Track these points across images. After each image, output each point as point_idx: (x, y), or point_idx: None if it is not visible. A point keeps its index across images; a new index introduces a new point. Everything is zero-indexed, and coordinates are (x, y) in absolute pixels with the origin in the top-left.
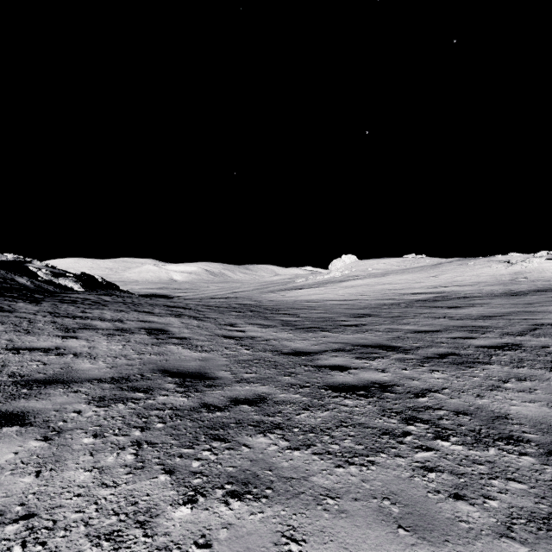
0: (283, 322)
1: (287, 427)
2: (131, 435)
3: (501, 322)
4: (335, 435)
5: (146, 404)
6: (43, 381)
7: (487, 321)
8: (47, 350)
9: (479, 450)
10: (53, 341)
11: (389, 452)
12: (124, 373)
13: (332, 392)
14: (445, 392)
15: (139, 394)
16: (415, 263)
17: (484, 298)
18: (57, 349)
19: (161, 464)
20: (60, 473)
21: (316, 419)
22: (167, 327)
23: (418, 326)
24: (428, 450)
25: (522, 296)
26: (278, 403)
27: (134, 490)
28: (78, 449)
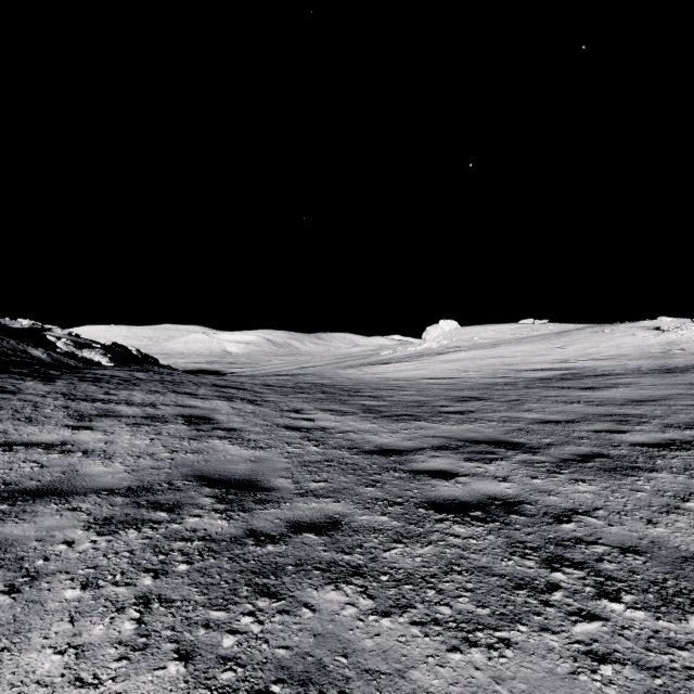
0: (364, 407)
1: (371, 572)
2: (138, 584)
3: (658, 409)
4: (443, 588)
5: (168, 530)
6: (33, 492)
7: (639, 407)
8: (48, 446)
9: (672, 620)
10: (59, 433)
11: (531, 622)
12: (146, 480)
13: (435, 512)
14: (599, 514)
15: (161, 514)
16: (534, 330)
17: (629, 377)
18: (62, 445)
19: (175, 640)
20: (16, 657)
21: (413, 559)
22: (213, 414)
23: (545, 414)
24: (591, 619)
25: (680, 373)
26: (357, 530)
27: (124, 693)
28: (53, 610)
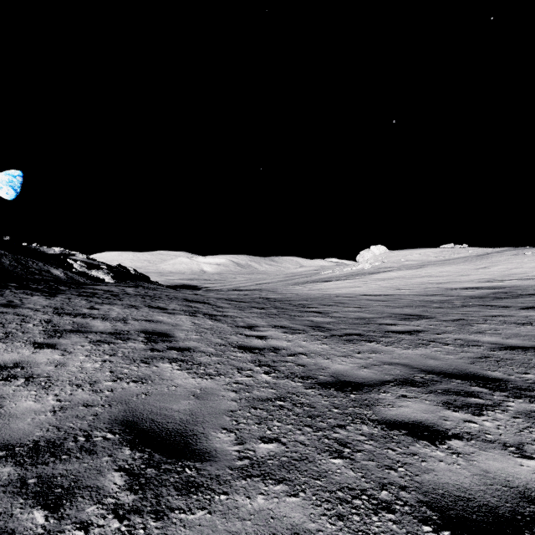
0: (313, 324)
1: None
2: None
3: None
4: None
5: None
6: None
7: None
8: None
9: None
10: (21, 352)
11: None
12: (65, 427)
13: None
14: None
15: (36, 516)
16: (455, 253)
17: None
18: (13, 368)
19: None
20: None
21: None
22: (174, 330)
23: (502, 337)
24: None
25: None
26: None
27: None
28: None
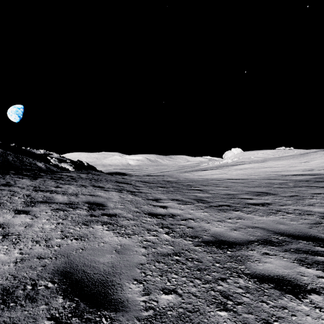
0: (197, 198)
1: None
2: None
3: None
4: None
5: None
6: None
7: None
8: None
9: None
10: (5, 216)
11: None
12: (20, 276)
13: None
14: None
15: None
16: (285, 153)
17: None
18: None
19: None
20: None
21: None
22: (107, 201)
23: None
24: None
25: None
26: None
27: None
28: None
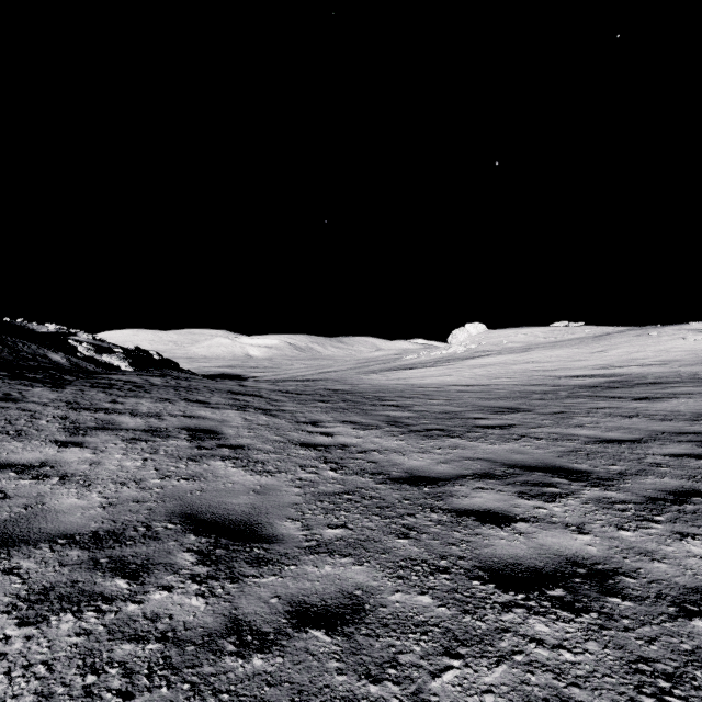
0: (389, 419)
1: None
2: None
3: None
4: None
5: (118, 616)
6: None
7: None
8: (24, 468)
9: None
10: (43, 450)
11: None
12: (121, 520)
13: (496, 588)
14: None
15: (119, 583)
16: (568, 334)
17: (688, 385)
18: (40, 467)
19: None
20: None
21: (481, 698)
22: (221, 426)
23: (601, 430)
24: None
25: None
26: (388, 624)
27: None
28: None
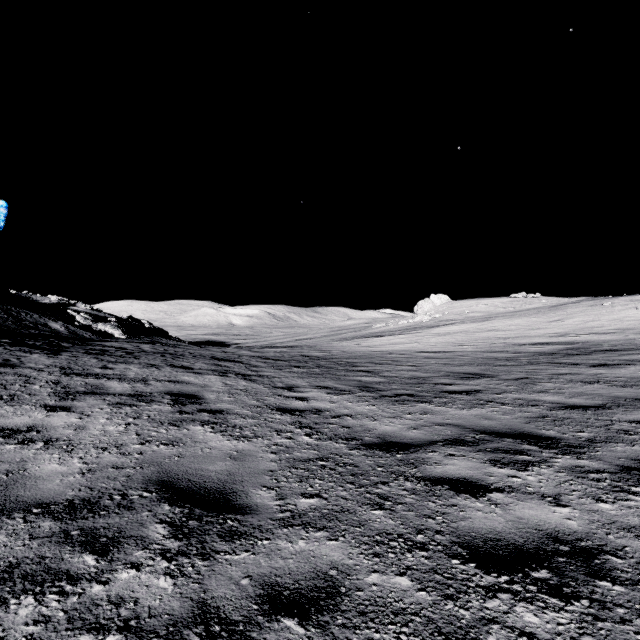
0: (361, 384)
1: None
2: None
3: None
4: None
5: (81, 599)
6: None
7: None
8: (11, 433)
9: None
10: (32, 415)
11: None
12: (98, 487)
13: (477, 569)
14: None
15: (87, 559)
16: (526, 304)
17: None
18: (27, 431)
19: None
20: None
21: None
22: (203, 391)
23: (565, 396)
24: None
25: None
26: (365, 612)
27: None
28: None
